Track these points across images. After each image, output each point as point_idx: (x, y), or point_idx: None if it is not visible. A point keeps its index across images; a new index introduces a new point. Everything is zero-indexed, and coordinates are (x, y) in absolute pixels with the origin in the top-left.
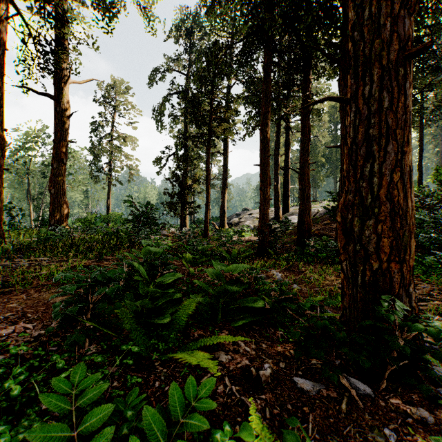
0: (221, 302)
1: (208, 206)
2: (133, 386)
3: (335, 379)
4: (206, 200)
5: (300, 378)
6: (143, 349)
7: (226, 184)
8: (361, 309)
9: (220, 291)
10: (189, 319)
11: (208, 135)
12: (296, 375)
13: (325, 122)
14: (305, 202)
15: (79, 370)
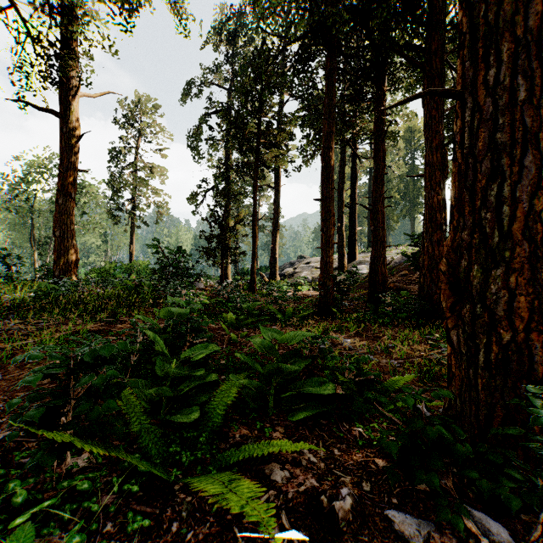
0: (273, 384)
1: (255, 253)
2: (137, 531)
3: (461, 525)
4: (253, 245)
5: (397, 510)
6: (158, 462)
7: (277, 226)
8: (484, 402)
9: (272, 370)
10: (228, 409)
11: (255, 164)
12: (389, 504)
13: (400, 149)
14: (379, 247)
15: (19, 540)
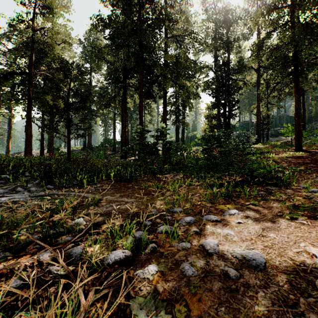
0: None
1: None
2: None
3: None
4: None
5: None
6: None
7: (11, 136)
8: None
9: None
10: None
11: None
12: None
13: None
14: (42, 149)
15: None
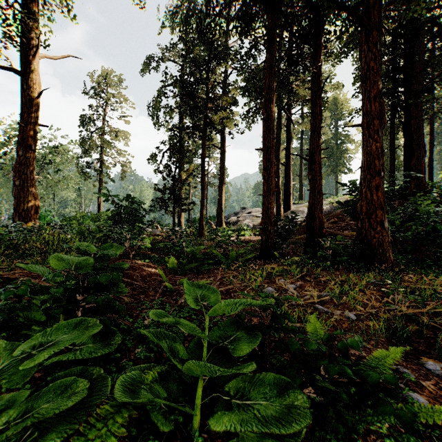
0: (200, 383)
1: (203, 203)
2: None
3: None
4: (202, 196)
5: None
6: None
7: (223, 181)
8: None
9: (196, 368)
10: None
11: (203, 125)
12: None
13: (326, 118)
14: (316, 194)
15: None
